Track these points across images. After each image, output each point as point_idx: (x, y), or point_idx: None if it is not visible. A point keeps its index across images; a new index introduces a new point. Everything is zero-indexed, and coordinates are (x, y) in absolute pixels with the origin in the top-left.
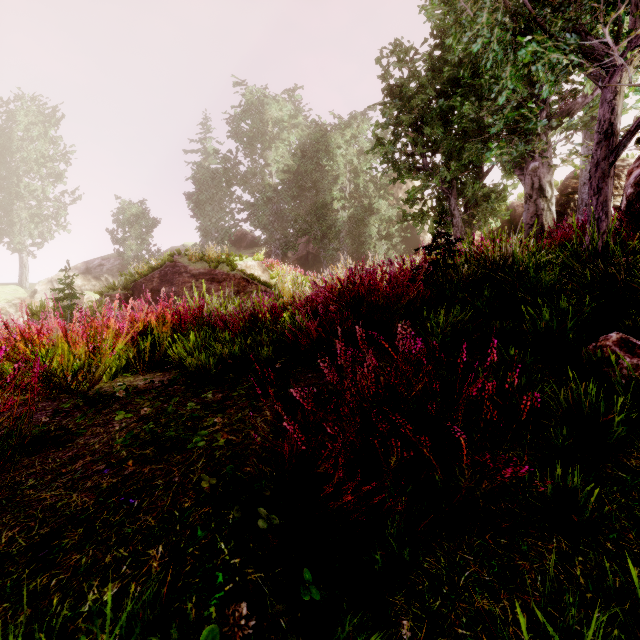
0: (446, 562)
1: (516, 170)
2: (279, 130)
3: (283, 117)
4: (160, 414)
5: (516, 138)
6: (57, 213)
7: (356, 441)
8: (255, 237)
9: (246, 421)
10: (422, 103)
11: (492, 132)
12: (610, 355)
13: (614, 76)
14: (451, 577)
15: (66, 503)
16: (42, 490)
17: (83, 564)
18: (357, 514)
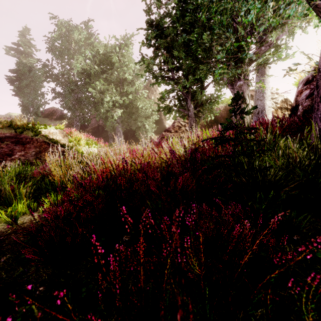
0: None
1: (229, 85)
2: (79, 47)
3: (82, 40)
4: None
5: (233, 63)
6: None
7: None
8: (63, 113)
9: None
10: (173, 33)
11: (218, 57)
12: None
13: None
14: None
15: None
16: None
17: None
18: None
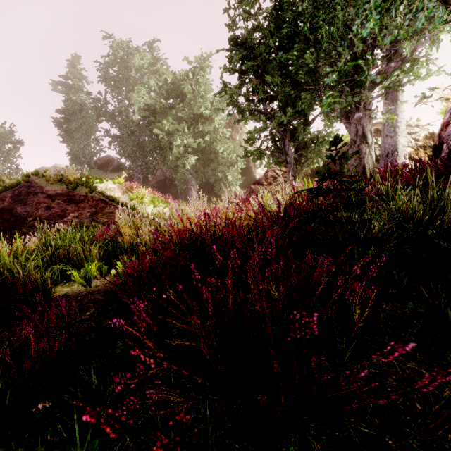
0: None
1: (342, 119)
2: (141, 76)
3: (144, 66)
4: None
5: (348, 89)
6: None
7: None
8: (120, 163)
9: None
10: (265, 52)
11: (327, 82)
12: None
13: None
14: None
15: None
16: None
17: None
18: None
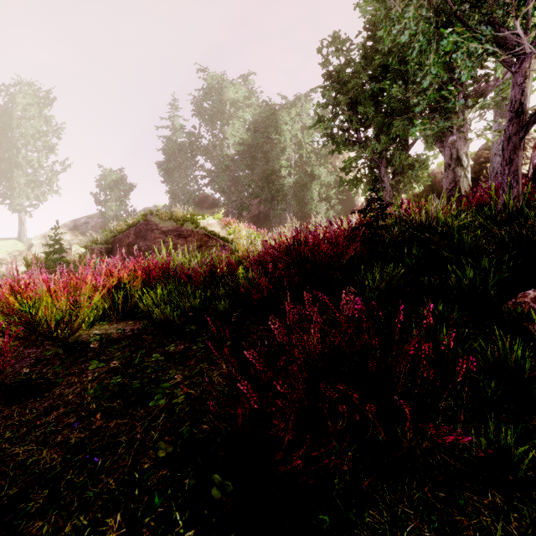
0: (388, 516)
1: (437, 143)
2: (235, 109)
3: (239, 98)
4: (128, 365)
5: (437, 116)
6: (50, 179)
7: (304, 397)
8: (215, 199)
9: (204, 374)
10: (356, 86)
11: (416, 111)
12: (529, 311)
13: (524, 62)
14: (394, 532)
15: (36, 460)
16: (16, 444)
17: (44, 533)
18: (306, 477)
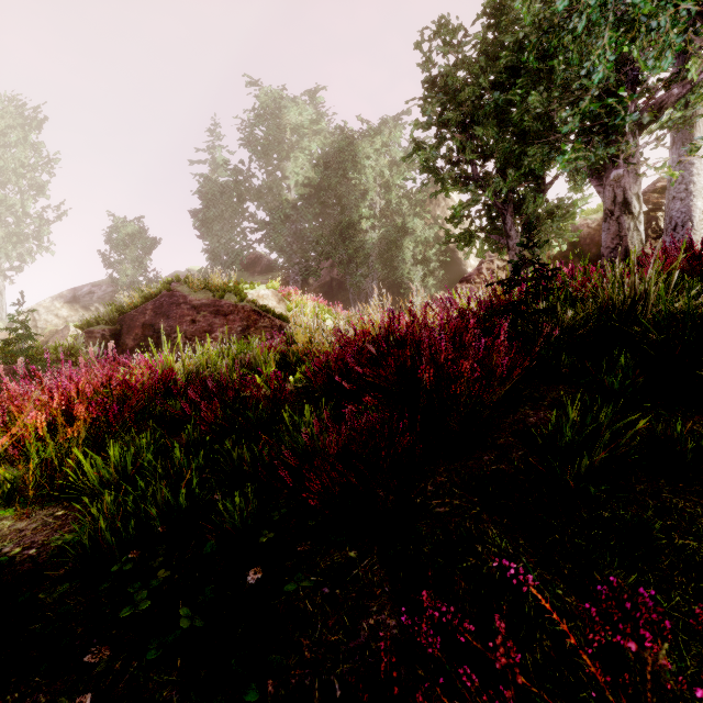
0: None
1: (592, 180)
2: (298, 137)
3: (303, 122)
4: None
5: (596, 138)
6: (39, 232)
7: None
8: (271, 261)
9: None
10: (473, 96)
11: (565, 131)
12: None
13: None
14: None
15: None
16: None
17: None
18: None
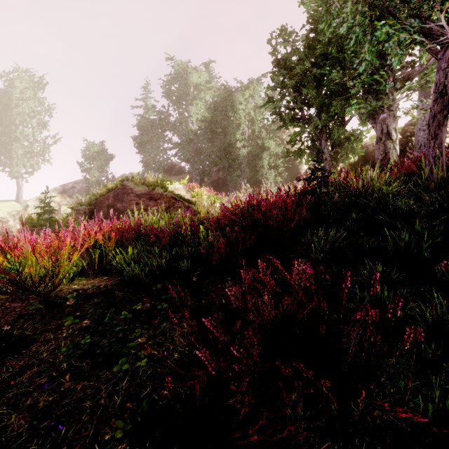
0: None
1: (370, 120)
2: (198, 91)
3: (201, 82)
4: (99, 323)
5: (370, 96)
6: (43, 151)
7: (258, 360)
8: (181, 167)
9: (167, 333)
10: (301, 71)
11: (352, 92)
12: None
13: (447, 50)
14: None
15: (4, 425)
16: None
17: None
18: None
